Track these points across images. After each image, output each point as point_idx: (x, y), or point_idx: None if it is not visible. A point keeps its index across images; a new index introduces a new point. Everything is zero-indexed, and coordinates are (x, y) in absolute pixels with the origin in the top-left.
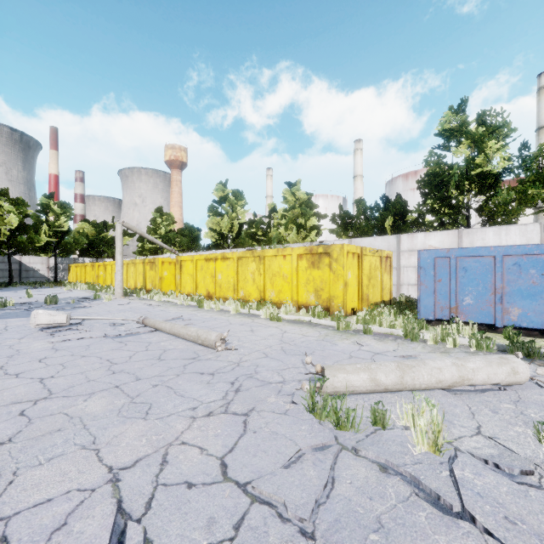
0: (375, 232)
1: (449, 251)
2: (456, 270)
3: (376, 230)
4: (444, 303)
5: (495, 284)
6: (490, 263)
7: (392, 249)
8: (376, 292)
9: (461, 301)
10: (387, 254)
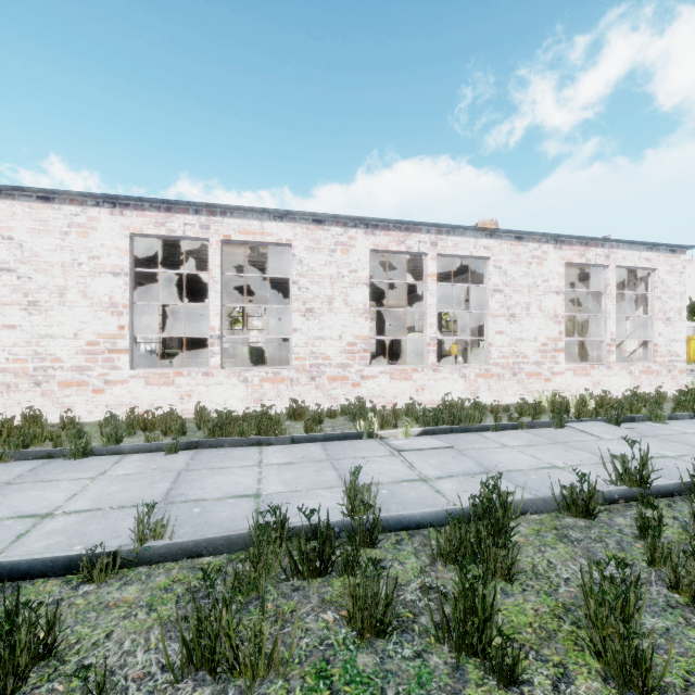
0: None
1: None
2: None
3: None
4: None
5: None
6: None
7: None
8: None
9: None
10: None
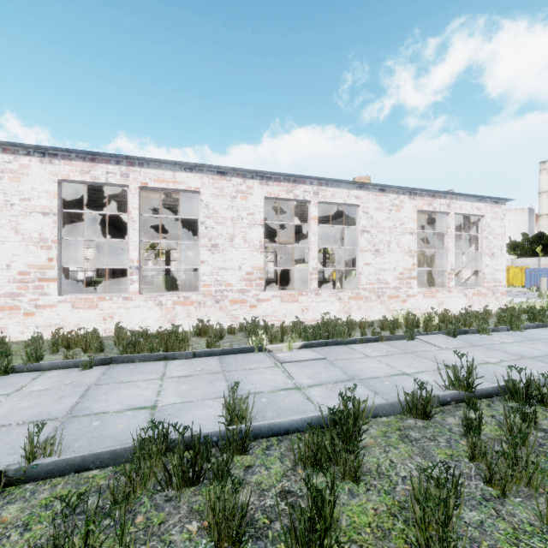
0: (533, 253)
1: (534, 269)
2: (536, 274)
3: (534, 252)
4: (533, 284)
5: (547, 278)
6: (545, 272)
7: (535, 264)
8: (517, 282)
9: (538, 283)
10: (525, 267)
